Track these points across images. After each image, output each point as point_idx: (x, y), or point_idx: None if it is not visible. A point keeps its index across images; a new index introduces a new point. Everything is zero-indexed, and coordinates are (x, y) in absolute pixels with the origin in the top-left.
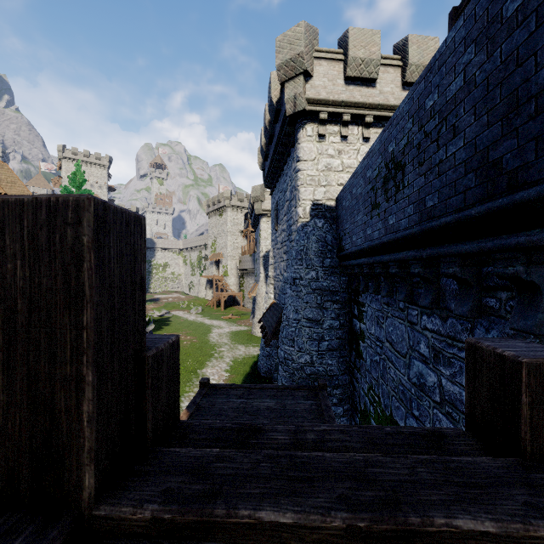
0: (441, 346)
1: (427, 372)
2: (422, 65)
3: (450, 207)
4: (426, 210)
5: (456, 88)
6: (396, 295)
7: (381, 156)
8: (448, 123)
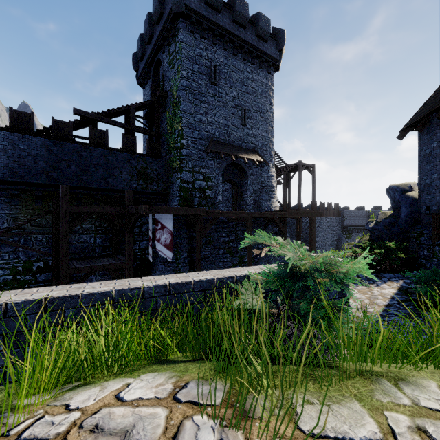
0: None
1: None
2: None
3: None
4: None
5: None
6: None
7: None
8: None
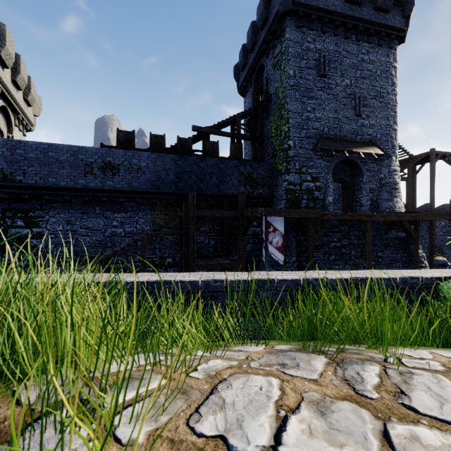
0: (125, 220)
1: (117, 230)
2: (24, 78)
3: (143, 188)
4: (133, 186)
5: (145, 165)
6: (93, 209)
7: (98, 157)
8: (142, 170)
